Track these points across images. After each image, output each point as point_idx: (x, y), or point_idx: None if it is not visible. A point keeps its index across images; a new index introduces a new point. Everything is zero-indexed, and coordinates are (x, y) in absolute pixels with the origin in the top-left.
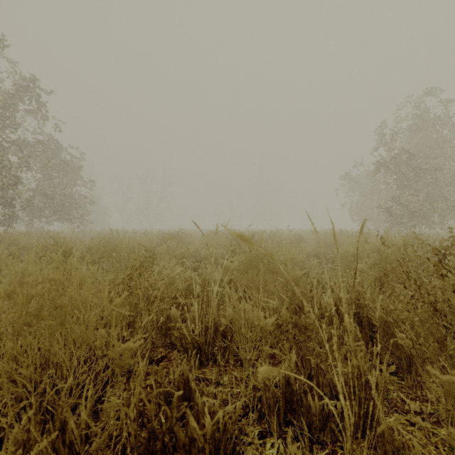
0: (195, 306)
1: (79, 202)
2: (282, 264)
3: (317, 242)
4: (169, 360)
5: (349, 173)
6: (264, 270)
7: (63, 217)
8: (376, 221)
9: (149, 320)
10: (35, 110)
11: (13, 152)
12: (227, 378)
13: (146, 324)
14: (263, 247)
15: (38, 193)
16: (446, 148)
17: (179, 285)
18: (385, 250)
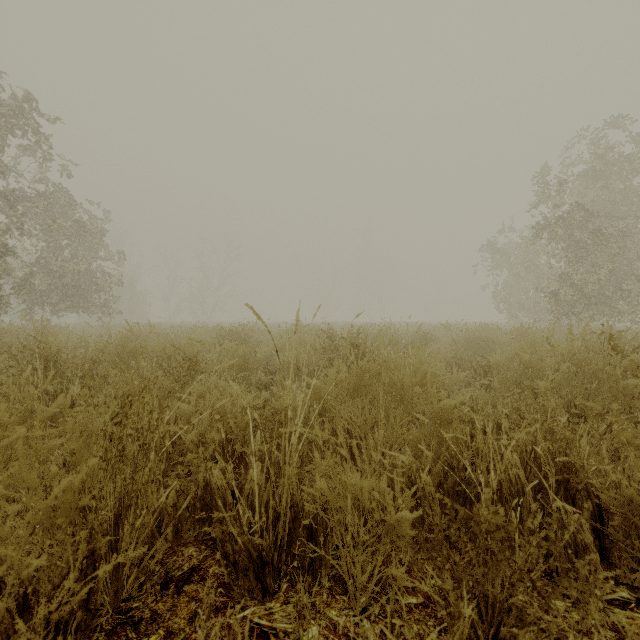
0: (255, 468)
1: (101, 282)
2: (416, 384)
3: (452, 342)
4: (204, 577)
5: (493, 242)
6: (383, 396)
7: (78, 305)
8: (532, 311)
9: (160, 504)
10: (32, 146)
11: (2, 209)
12: (316, 638)
13: (165, 501)
14: (382, 355)
15: (40, 269)
16: (637, 205)
17: (232, 421)
18: (584, 357)
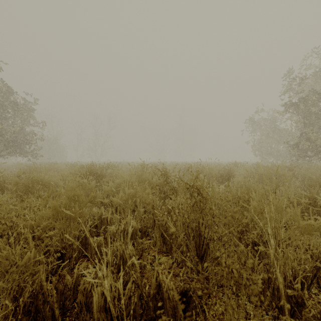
0: None
1: (29, 138)
2: None
3: (244, 175)
4: None
5: (252, 118)
6: None
7: (16, 152)
8: (275, 155)
9: None
10: None
11: None
12: None
13: None
14: None
15: None
16: None
17: None
18: None
